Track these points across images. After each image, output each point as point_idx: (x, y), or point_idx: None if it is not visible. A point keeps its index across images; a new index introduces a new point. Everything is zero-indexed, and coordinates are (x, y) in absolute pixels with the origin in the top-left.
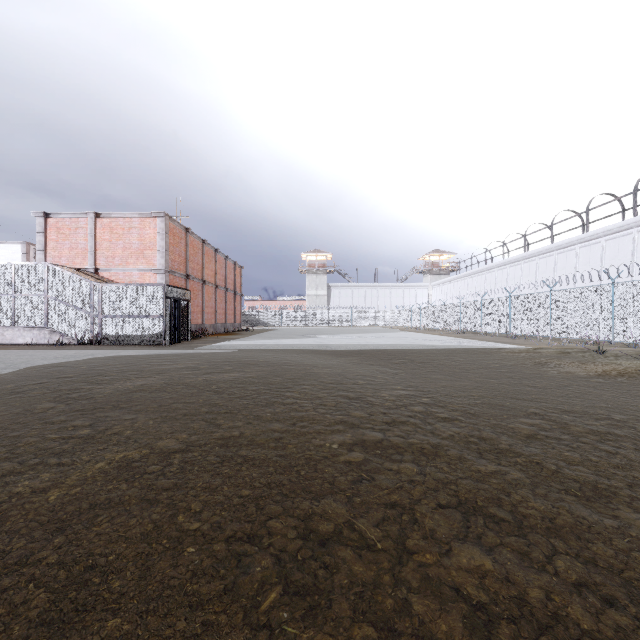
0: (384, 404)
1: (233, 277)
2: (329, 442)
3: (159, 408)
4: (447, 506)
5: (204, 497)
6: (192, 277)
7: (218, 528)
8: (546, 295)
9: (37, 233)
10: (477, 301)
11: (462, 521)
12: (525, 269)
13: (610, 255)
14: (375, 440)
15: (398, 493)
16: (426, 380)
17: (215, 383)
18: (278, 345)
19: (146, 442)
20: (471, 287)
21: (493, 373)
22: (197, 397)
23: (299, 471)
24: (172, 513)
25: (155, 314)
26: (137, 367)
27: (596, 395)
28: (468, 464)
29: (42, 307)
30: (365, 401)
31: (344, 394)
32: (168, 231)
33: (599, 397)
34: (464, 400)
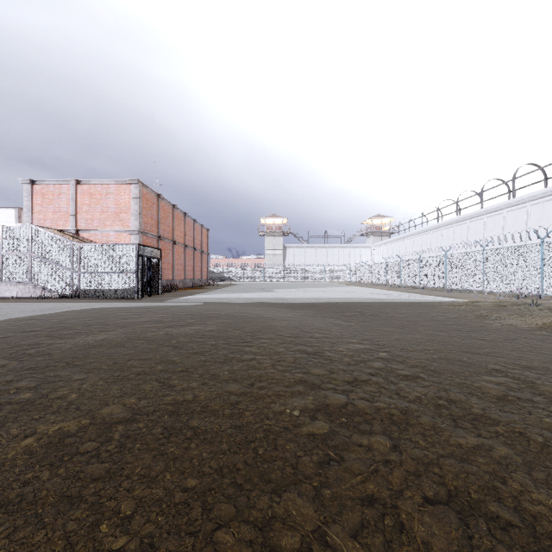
0: (343, 360)
1: (200, 238)
2: (289, 408)
3: (113, 366)
4: (436, 501)
5: (139, 492)
6: (163, 238)
7: (149, 547)
8: (479, 253)
9: (24, 198)
10: (416, 259)
11: (460, 527)
12: (457, 231)
13: (535, 218)
14: (339, 405)
15: (374, 481)
16: (379, 333)
17: (175, 337)
18: (239, 298)
19: (89, 409)
20: (409, 247)
21: (440, 326)
22: (155, 353)
23: (256, 449)
24: (94, 520)
25: (128, 270)
26: (104, 320)
27: (547, 349)
28: (445, 436)
29: (27, 264)
30: (323, 356)
31: (302, 349)
32: (141, 196)
33: (551, 351)
34: (421, 355)
